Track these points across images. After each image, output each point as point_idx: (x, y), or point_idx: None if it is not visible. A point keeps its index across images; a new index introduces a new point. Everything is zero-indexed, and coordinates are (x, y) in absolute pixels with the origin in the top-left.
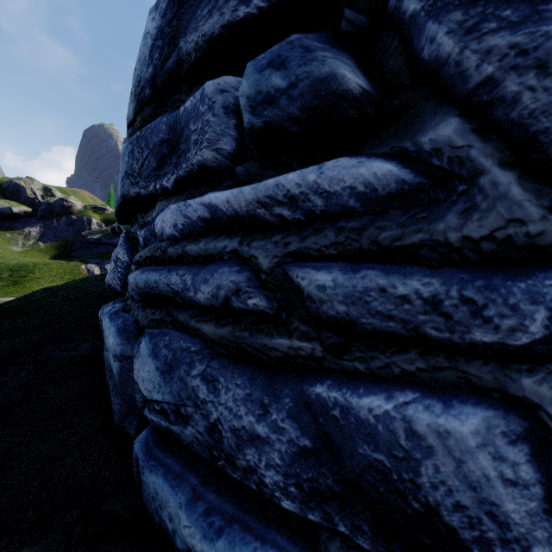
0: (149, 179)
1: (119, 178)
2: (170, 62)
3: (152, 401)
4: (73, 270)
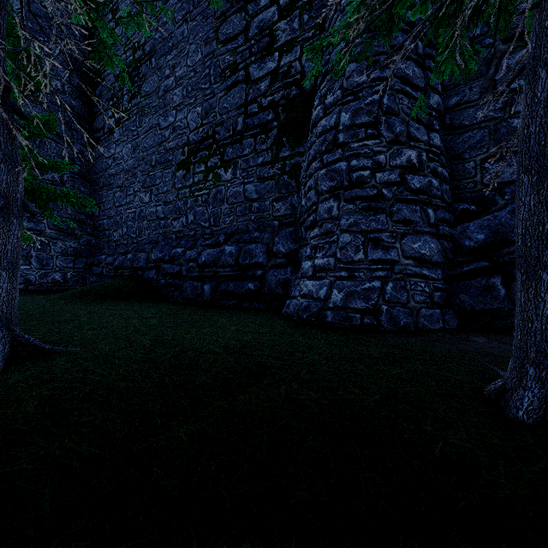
0: None
1: None
2: None
3: None
4: None
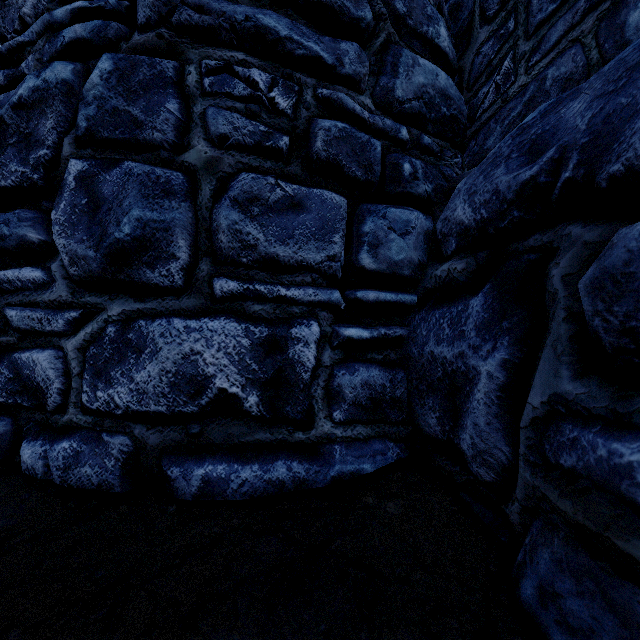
0: None
1: None
2: None
3: None
4: None
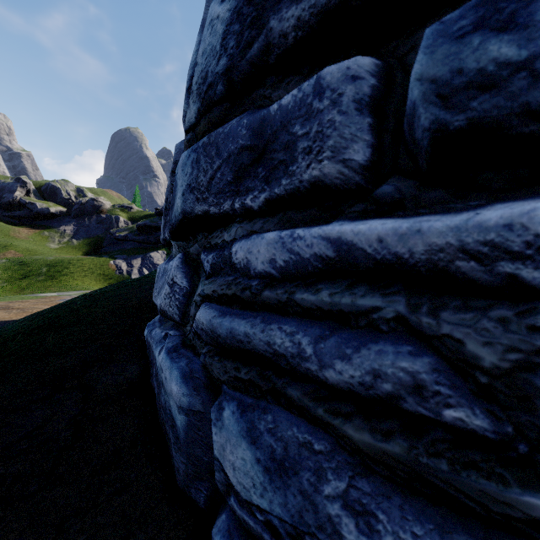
0: (222, 196)
1: (179, 191)
2: (254, 49)
3: (250, 504)
4: (103, 265)
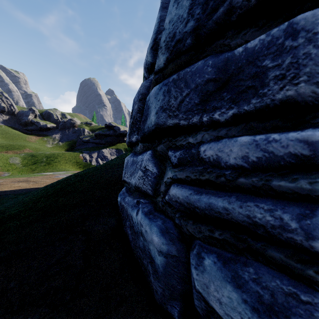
0: (190, 113)
1: (152, 111)
2: (220, 12)
3: None
4: (76, 157)
